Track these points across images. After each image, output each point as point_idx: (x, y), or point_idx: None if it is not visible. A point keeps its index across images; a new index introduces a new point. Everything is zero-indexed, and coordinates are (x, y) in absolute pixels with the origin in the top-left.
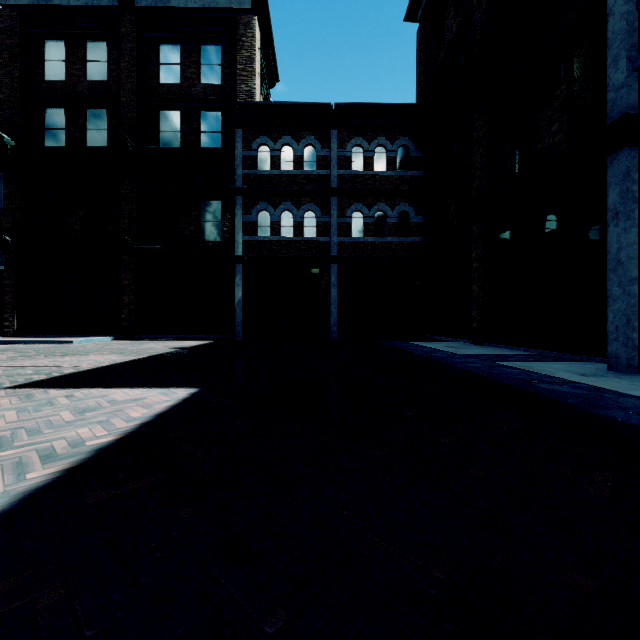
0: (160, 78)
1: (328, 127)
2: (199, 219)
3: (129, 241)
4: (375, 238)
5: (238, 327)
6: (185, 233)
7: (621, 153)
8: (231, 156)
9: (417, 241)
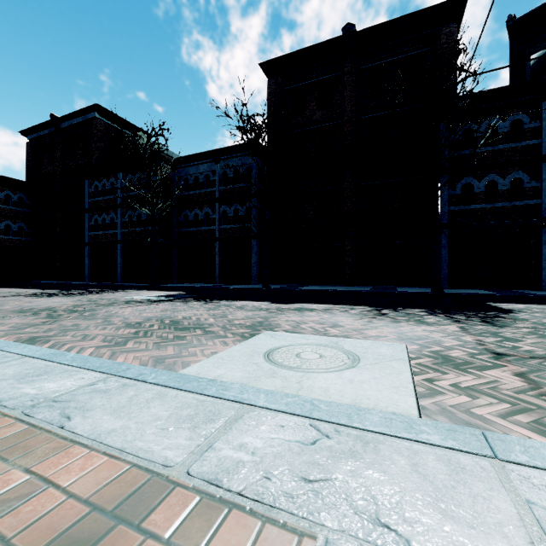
0: None
1: None
2: None
3: None
4: (5, 236)
5: None
6: None
7: (87, 247)
8: None
9: (29, 240)
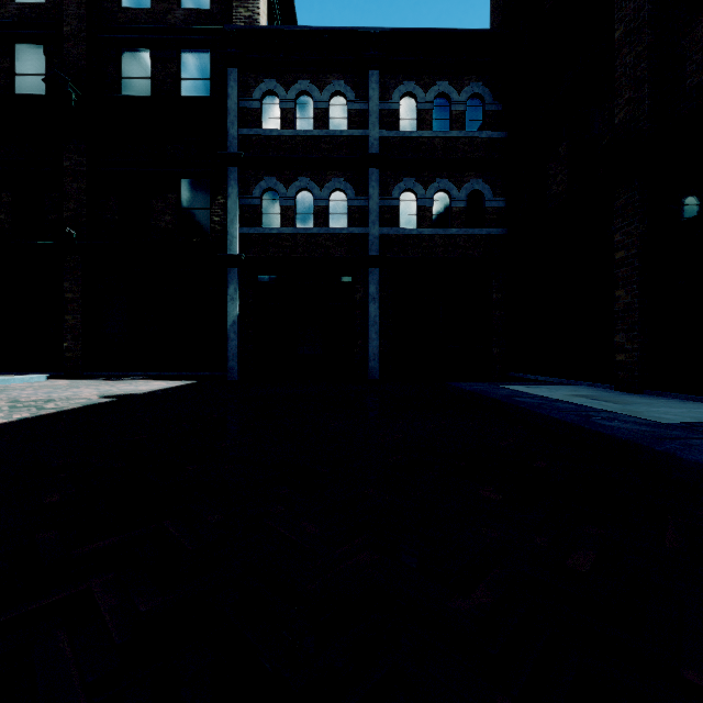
0: (122, 1)
1: (365, 66)
2: (178, 204)
3: (73, 234)
4: (434, 230)
5: (232, 361)
6: (158, 224)
7: None
8: (223, 110)
9: (495, 234)
